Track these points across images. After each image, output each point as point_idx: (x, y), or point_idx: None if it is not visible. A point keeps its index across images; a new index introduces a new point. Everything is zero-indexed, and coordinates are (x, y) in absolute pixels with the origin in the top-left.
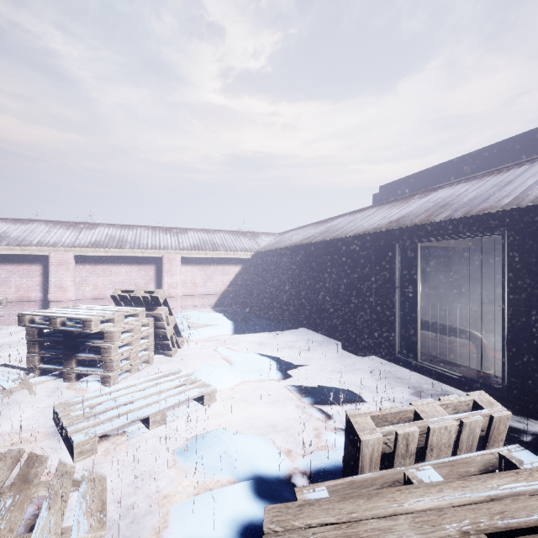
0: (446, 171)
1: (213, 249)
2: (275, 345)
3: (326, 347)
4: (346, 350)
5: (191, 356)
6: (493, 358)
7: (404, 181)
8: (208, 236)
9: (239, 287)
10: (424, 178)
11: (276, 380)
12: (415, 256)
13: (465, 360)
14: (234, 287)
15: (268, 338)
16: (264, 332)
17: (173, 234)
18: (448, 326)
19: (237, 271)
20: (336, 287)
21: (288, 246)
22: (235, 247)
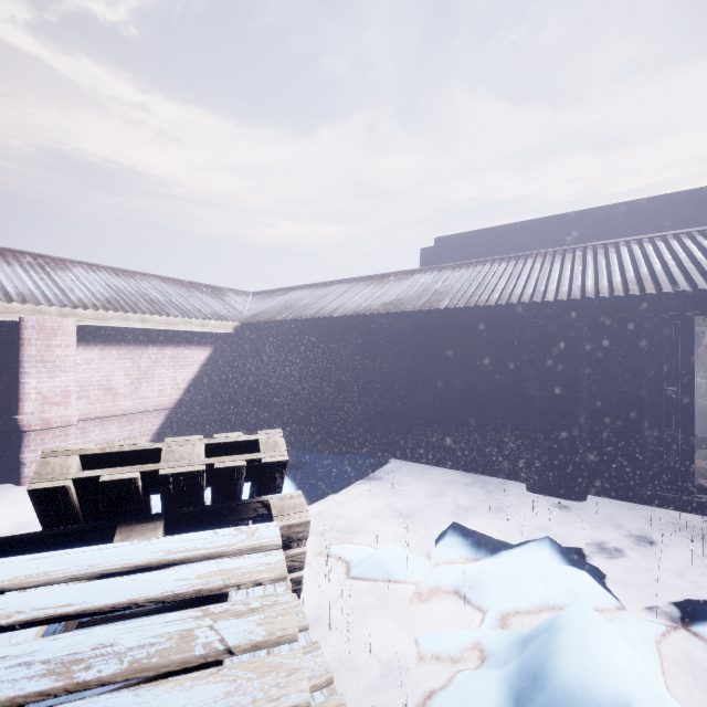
0: (542, 231)
1: (156, 310)
2: (398, 506)
3: (502, 494)
4: (546, 493)
5: (305, 609)
6: (705, 469)
7: (477, 235)
8: (126, 283)
9: (208, 390)
10: (508, 235)
11: (654, 622)
12: (689, 336)
13: (703, 479)
14: (198, 392)
15: (371, 494)
16: (350, 482)
17: (31, 268)
18: (698, 436)
19: (203, 358)
20: (486, 385)
21: (361, 314)
22: (200, 310)
